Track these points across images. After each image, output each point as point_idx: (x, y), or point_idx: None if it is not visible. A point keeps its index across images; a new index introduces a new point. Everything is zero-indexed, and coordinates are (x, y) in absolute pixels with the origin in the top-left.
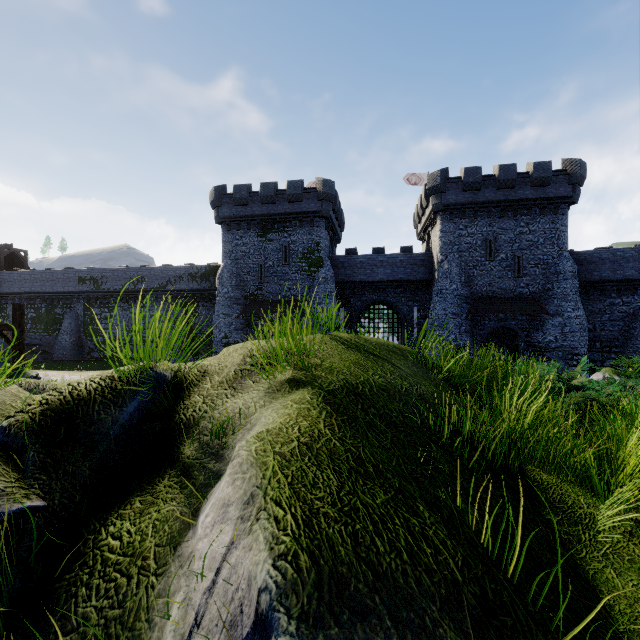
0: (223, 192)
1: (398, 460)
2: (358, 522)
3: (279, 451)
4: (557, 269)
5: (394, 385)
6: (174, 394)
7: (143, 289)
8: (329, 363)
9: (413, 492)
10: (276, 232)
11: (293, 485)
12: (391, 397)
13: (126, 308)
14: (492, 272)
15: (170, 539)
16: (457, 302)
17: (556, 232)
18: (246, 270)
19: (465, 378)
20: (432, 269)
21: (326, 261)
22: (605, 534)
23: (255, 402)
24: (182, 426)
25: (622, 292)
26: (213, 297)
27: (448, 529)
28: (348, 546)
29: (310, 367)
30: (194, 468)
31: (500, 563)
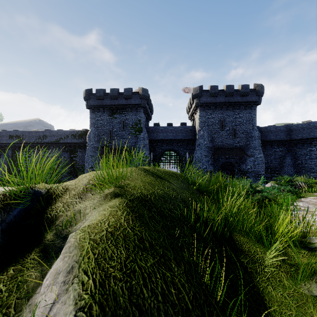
0: (90, 92)
1: (164, 237)
2: (134, 279)
3: (93, 238)
4: (251, 135)
5: (168, 194)
6: (46, 202)
7: (46, 142)
8: (134, 183)
9: (170, 256)
10: (118, 114)
11: (97, 259)
12: (165, 201)
13: (37, 152)
14: (223, 136)
15: (26, 294)
16: (207, 150)
17: (251, 117)
18: (102, 133)
19: (206, 188)
20: (195, 134)
21: (144, 129)
22: (268, 267)
23: (90, 206)
24: (45, 222)
25: (279, 146)
26: (85, 146)
27: (187, 277)
28: (125, 296)
29: (124, 186)
30: (49, 247)
31: (214, 293)
